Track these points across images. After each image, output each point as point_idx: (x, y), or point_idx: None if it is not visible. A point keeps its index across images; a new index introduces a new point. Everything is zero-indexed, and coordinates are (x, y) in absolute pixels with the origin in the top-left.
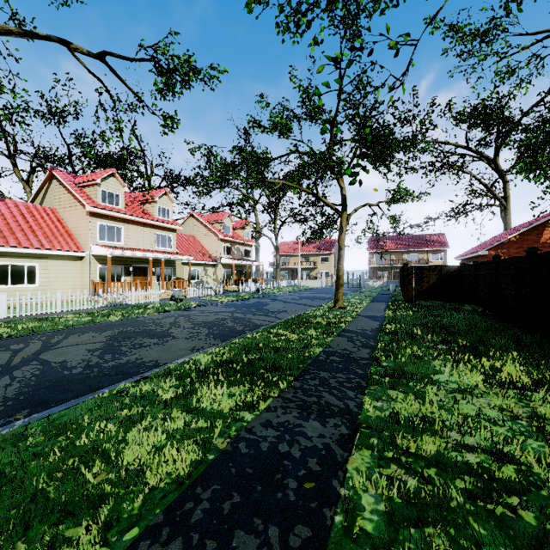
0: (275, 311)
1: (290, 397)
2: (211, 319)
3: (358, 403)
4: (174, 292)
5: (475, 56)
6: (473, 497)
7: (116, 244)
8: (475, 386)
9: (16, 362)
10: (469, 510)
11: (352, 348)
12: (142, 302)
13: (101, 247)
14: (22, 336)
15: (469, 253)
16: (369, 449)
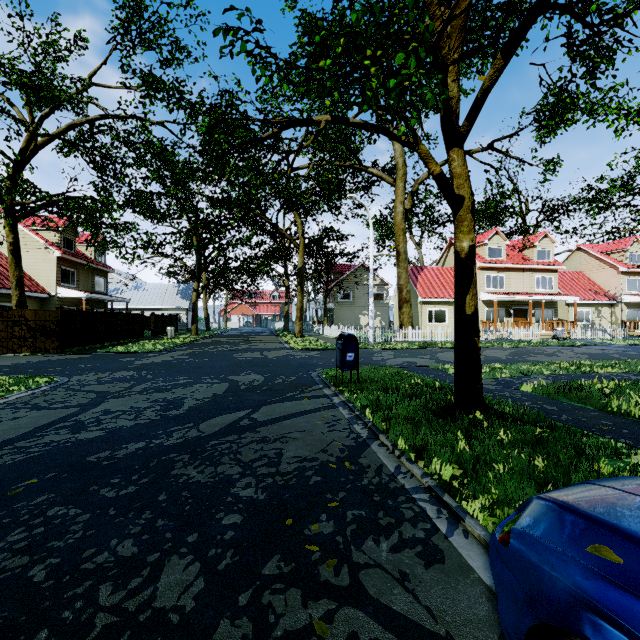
0: None
1: (633, 373)
2: (595, 352)
3: None
4: (556, 331)
5: None
6: None
7: (499, 290)
8: None
9: None
10: None
11: None
12: (523, 339)
13: (489, 294)
14: None
15: None
16: None
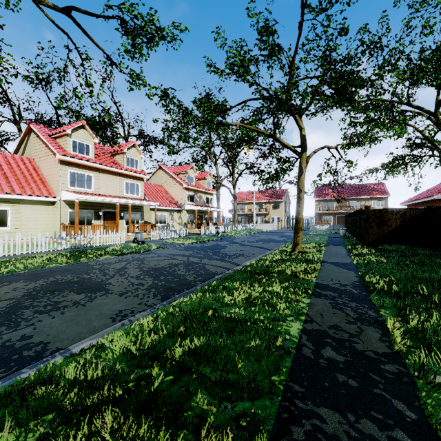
0: (232, 255)
1: None
2: (164, 264)
3: None
4: (137, 235)
5: (429, 4)
6: None
7: (86, 190)
8: None
9: None
10: None
11: (348, 324)
12: (107, 244)
13: (70, 192)
14: None
15: (420, 197)
16: None
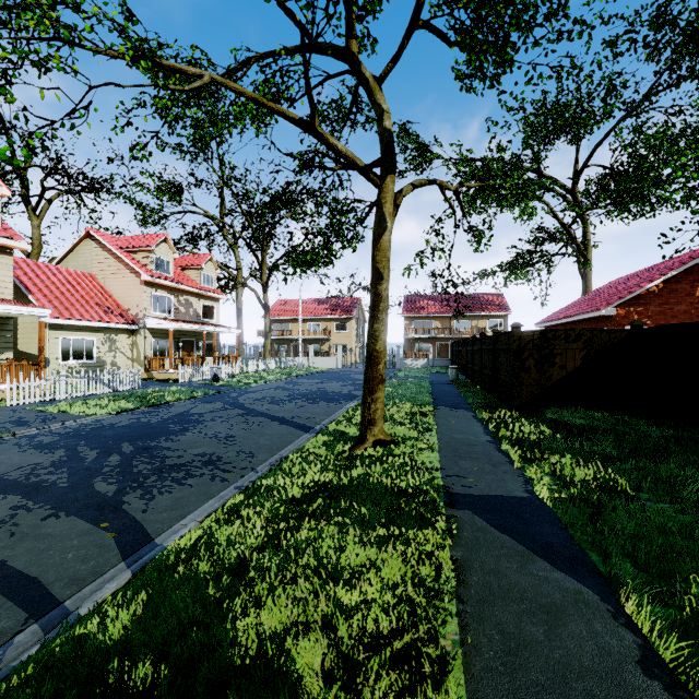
0: (177, 467)
1: None
2: None
3: None
4: None
5: None
6: None
7: None
8: None
9: None
10: None
11: None
12: None
13: None
14: None
15: (575, 313)
16: None
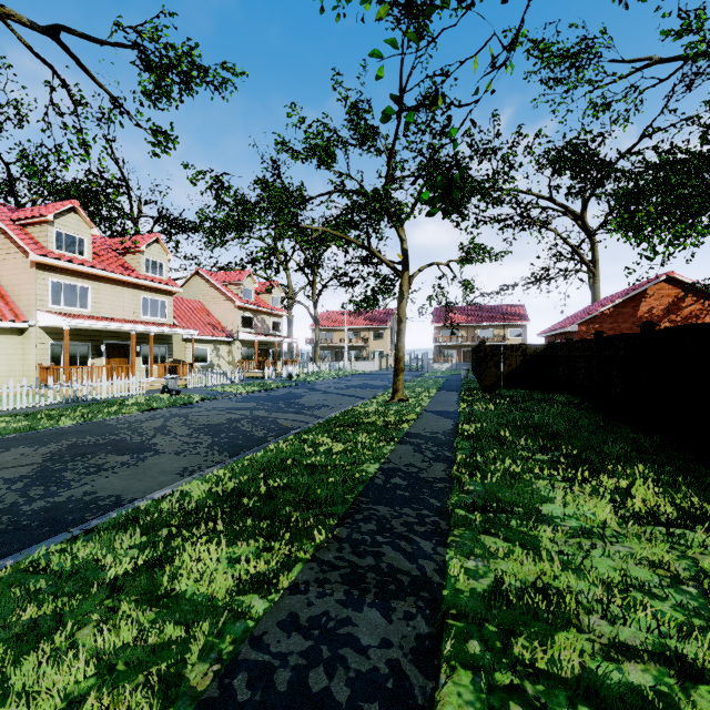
0: (312, 406)
1: (332, 559)
2: (220, 420)
3: (440, 564)
4: (168, 381)
5: (563, 84)
6: None
7: (79, 311)
8: (603, 523)
9: None
10: None
11: (422, 463)
12: (118, 395)
13: (54, 314)
14: None
15: (556, 328)
16: (468, 669)
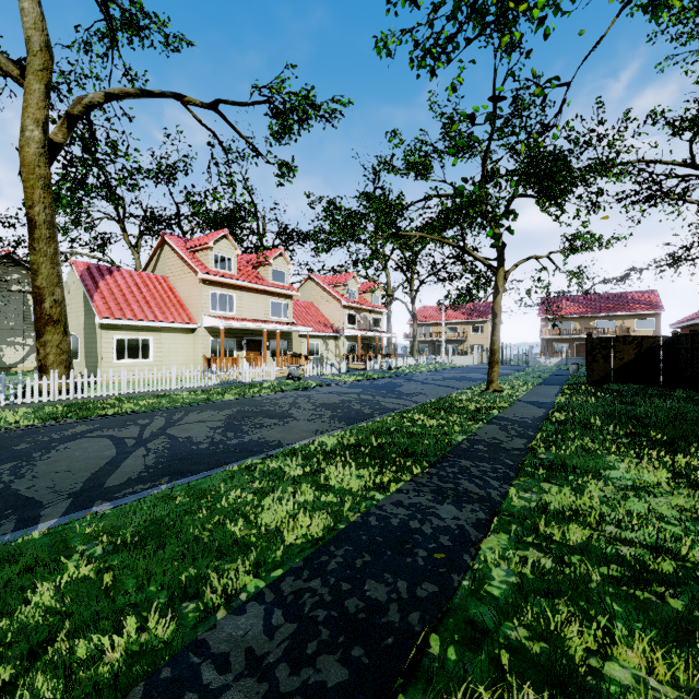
0: (410, 393)
1: (424, 482)
2: (335, 400)
3: (502, 493)
4: (292, 369)
5: None
6: (616, 581)
7: (228, 314)
8: (656, 484)
9: (147, 435)
10: (608, 591)
11: (504, 437)
12: (256, 380)
13: (214, 318)
14: (145, 412)
15: (692, 317)
16: (507, 534)
